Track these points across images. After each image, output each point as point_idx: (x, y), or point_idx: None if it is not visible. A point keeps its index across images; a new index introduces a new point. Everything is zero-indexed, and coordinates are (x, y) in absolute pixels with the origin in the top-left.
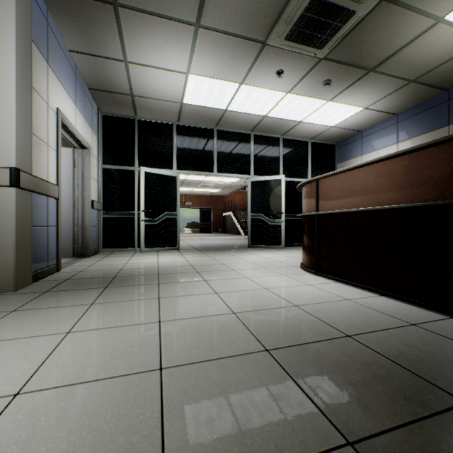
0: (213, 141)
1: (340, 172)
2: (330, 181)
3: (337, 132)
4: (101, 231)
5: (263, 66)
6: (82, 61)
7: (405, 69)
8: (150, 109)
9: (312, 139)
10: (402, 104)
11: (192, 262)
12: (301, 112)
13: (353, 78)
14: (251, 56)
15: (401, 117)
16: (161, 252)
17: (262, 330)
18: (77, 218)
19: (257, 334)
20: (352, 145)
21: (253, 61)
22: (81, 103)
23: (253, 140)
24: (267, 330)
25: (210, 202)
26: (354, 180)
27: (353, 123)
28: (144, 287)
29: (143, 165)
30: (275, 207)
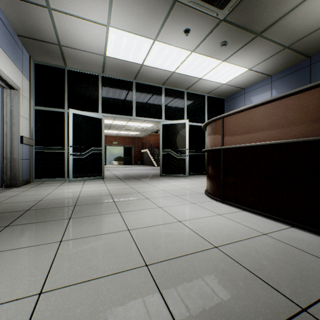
0: (132, 91)
1: (247, 109)
2: (236, 118)
3: (227, 89)
4: (33, 164)
5: (173, 23)
6: (5, 3)
7: (283, 35)
8: (77, 60)
9: (208, 94)
10: (276, 67)
11: (111, 191)
12: (202, 70)
13: (244, 41)
14: (163, 12)
15: (274, 78)
16: (87, 181)
17: (186, 306)
18: (5, 152)
19: (179, 317)
20: (237, 99)
21: (165, 18)
22: (7, 46)
23: (164, 92)
24: (192, 303)
25: (132, 142)
26: (261, 116)
27: (239, 82)
28: (51, 224)
29: (72, 108)
30: (181, 144)
